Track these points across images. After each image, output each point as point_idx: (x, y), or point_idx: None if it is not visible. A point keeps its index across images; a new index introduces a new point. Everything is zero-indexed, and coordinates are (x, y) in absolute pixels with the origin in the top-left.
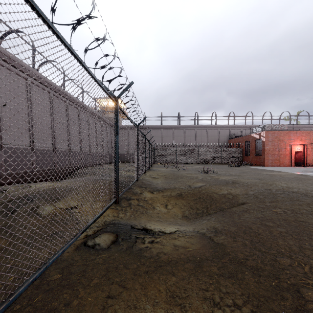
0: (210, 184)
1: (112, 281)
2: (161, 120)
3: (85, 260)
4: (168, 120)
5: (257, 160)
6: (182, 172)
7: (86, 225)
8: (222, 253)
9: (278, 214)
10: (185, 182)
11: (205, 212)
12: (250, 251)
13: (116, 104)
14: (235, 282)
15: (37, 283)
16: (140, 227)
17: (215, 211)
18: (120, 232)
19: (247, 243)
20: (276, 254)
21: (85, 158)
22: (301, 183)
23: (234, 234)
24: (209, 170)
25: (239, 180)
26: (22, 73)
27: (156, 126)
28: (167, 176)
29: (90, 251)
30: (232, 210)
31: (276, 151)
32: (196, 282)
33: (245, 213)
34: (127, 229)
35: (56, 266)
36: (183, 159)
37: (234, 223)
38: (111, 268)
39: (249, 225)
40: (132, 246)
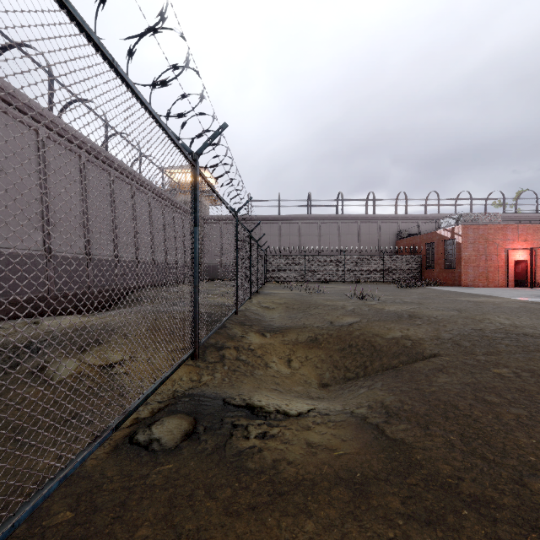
0: (368, 320)
1: (179, 530)
2: (279, 205)
3: (127, 478)
4: (291, 206)
5: (447, 276)
6: (316, 298)
7: (125, 409)
8: (406, 463)
9: (505, 379)
10: (323, 315)
11: (361, 372)
12: (464, 460)
13: (193, 166)
14: (445, 538)
15: (21, 535)
16: (241, 402)
17: (380, 370)
18: (202, 414)
19: (455, 441)
20: (519, 466)
21: (145, 273)
22: (535, 317)
23: (424, 419)
24: (364, 295)
25: (421, 311)
26: (30, 120)
27: (269, 217)
28: (290, 304)
29: (140, 456)
30: (414, 369)
31: (481, 260)
32: (360, 536)
33: (440, 376)
34: (216, 406)
35: (68, 491)
36: (317, 275)
37: (421, 397)
38: (179, 497)
39: (451, 400)
40: (225, 444)
